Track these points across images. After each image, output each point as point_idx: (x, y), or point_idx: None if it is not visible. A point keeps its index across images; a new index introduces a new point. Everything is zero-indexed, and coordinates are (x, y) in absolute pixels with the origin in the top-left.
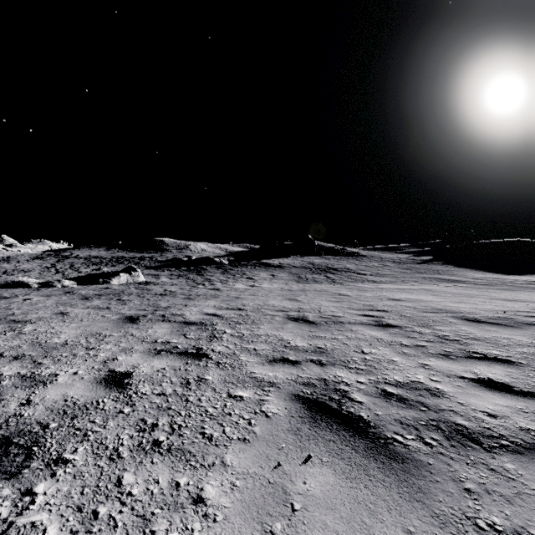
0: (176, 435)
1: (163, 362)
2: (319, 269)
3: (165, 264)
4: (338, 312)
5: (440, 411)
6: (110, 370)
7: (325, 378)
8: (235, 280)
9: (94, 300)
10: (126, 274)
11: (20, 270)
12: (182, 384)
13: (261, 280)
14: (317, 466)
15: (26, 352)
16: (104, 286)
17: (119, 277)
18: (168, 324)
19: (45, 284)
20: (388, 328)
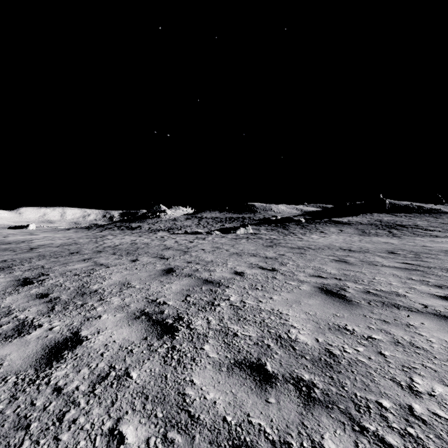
0: (303, 260)
1: (292, 254)
2: (385, 226)
3: (260, 222)
4: (372, 248)
5: (374, 263)
6: (278, 254)
7: (345, 258)
8: (310, 233)
9: (242, 240)
10: (243, 228)
11: (186, 226)
12: (300, 256)
13: (330, 233)
14: (333, 263)
15: (248, 250)
16: (234, 234)
17: (240, 230)
18: (285, 248)
19: (208, 233)
20: (391, 254)
